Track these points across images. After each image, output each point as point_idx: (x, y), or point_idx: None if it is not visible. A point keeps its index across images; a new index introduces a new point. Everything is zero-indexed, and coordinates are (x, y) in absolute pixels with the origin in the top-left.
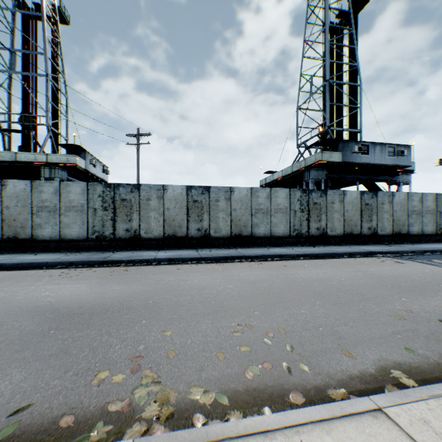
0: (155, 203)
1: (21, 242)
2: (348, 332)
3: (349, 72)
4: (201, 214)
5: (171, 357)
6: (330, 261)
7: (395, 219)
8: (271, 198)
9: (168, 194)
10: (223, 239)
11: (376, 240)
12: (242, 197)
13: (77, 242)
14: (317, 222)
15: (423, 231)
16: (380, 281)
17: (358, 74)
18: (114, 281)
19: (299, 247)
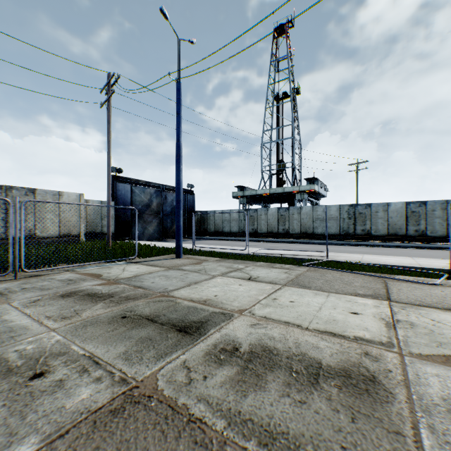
0: (380, 214)
1: (307, 235)
2: None
3: None
4: (417, 220)
5: None
6: None
7: None
8: None
9: (390, 208)
10: (438, 238)
11: None
12: None
13: (333, 236)
14: None
15: None
16: None
17: None
18: (373, 249)
19: None
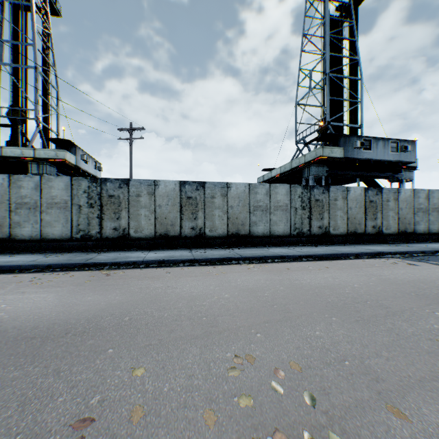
0: (145, 199)
1: None
2: (385, 369)
3: (349, 66)
4: (195, 211)
5: (135, 420)
6: (336, 263)
7: (400, 217)
8: (271, 195)
9: (159, 190)
10: (219, 238)
11: (381, 239)
12: (240, 193)
13: (59, 241)
14: (319, 220)
15: (429, 230)
16: (400, 288)
17: (359, 68)
18: (91, 289)
19: (300, 247)
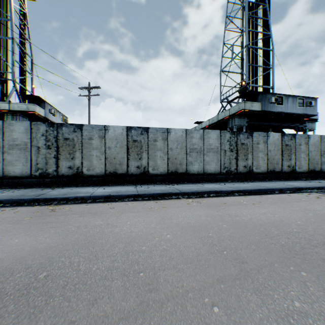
0: (96, 142)
1: None
2: None
3: (263, 40)
4: (140, 153)
5: None
6: (266, 197)
7: (310, 158)
8: (204, 139)
9: (109, 134)
10: (160, 175)
11: (295, 177)
12: (178, 137)
13: (20, 178)
14: (244, 160)
15: None
16: None
17: (271, 41)
18: (26, 227)
19: (229, 183)
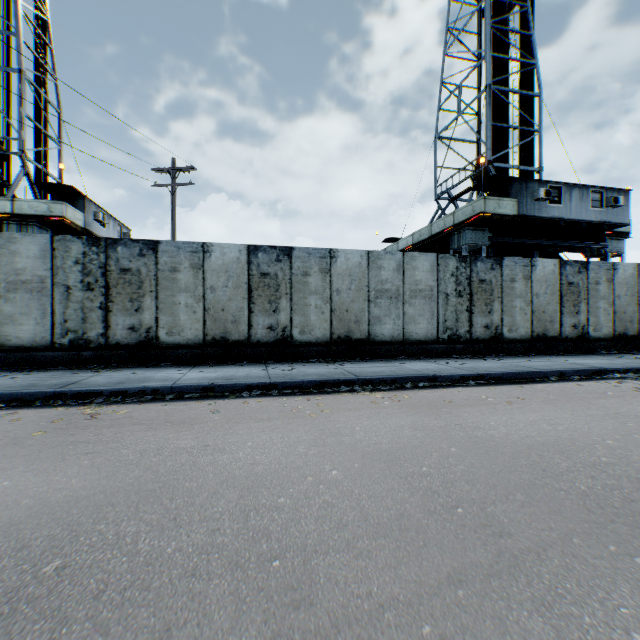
0: (187, 277)
1: None
2: None
3: (520, 77)
4: (275, 299)
5: None
6: (533, 389)
7: (617, 310)
8: (405, 271)
9: (212, 260)
10: (316, 345)
11: (586, 347)
12: (352, 267)
13: (30, 351)
14: (485, 314)
15: None
16: None
17: (537, 78)
18: (30, 454)
19: (456, 360)
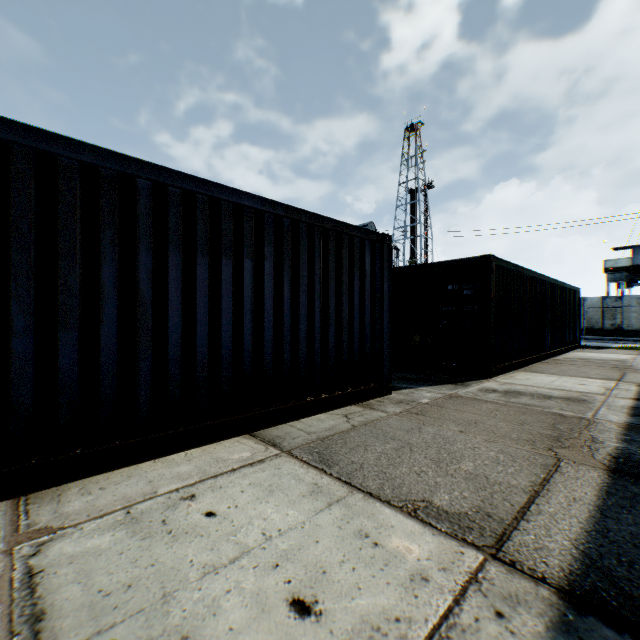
0: None
1: None
2: None
3: None
4: None
5: None
6: None
7: None
8: None
9: None
10: None
11: (620, 334)
12: None
13: None
14: None
15: None
16: None
17: None
18: None
19: None
